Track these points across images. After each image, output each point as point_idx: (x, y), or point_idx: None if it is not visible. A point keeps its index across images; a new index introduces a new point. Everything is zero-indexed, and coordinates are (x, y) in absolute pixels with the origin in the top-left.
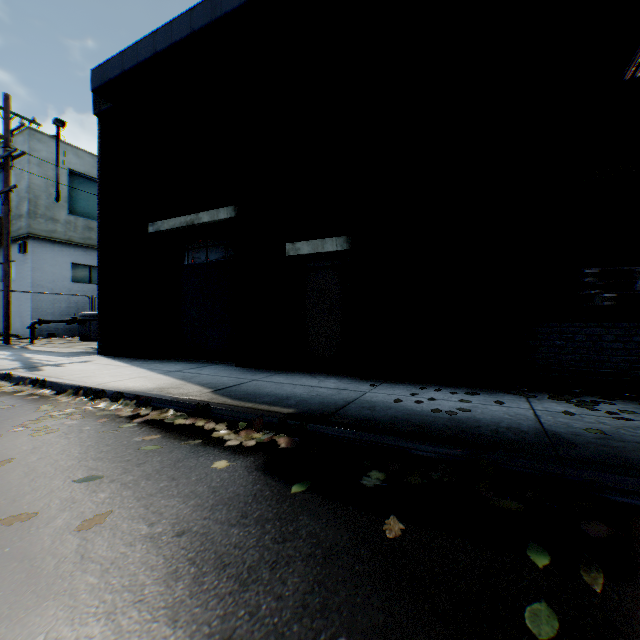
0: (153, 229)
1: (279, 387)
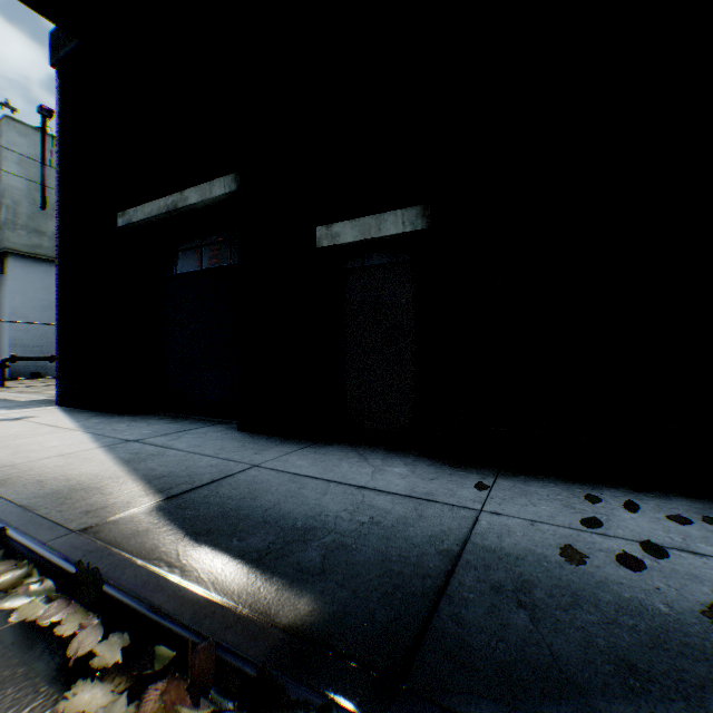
0: (123, 221)
1: (294, 490)
